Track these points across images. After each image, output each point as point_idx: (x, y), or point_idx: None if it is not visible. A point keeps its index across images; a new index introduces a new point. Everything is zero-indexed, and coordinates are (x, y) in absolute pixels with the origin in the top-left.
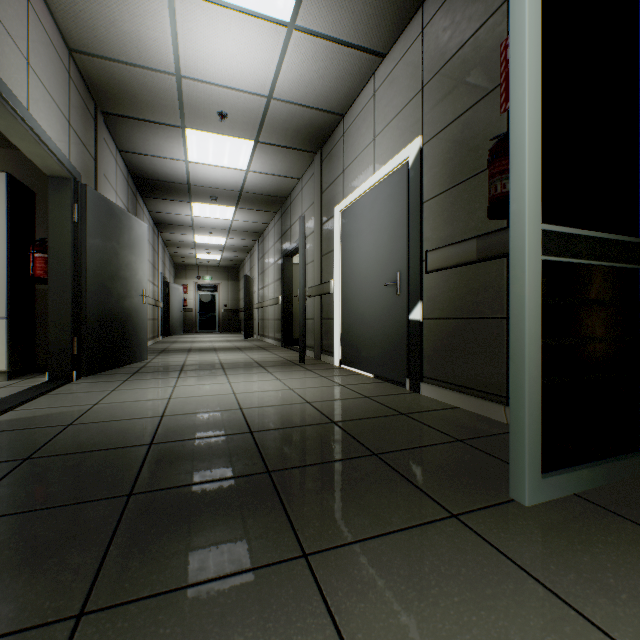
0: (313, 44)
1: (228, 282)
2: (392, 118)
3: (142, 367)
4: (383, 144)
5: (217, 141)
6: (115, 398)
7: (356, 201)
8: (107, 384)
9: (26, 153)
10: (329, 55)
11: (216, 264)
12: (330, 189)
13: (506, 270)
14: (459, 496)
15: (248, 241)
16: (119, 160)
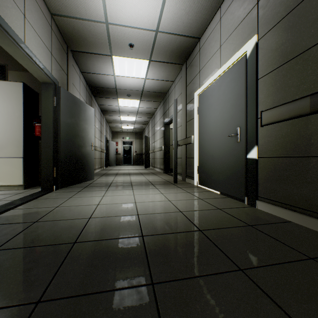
0: None
1: (137, 140)
2: (233, 30)
3: (90, 183)
4: (227, 48)
5: (129, 62)
6: (69, 203)
7: (208, 87)
8: (69, 193)
9: (27, 69)
10: None
11: (131, 131)
12: (191, 83)
13: None
14: None
15: (146, 118)
16: (81, 77)
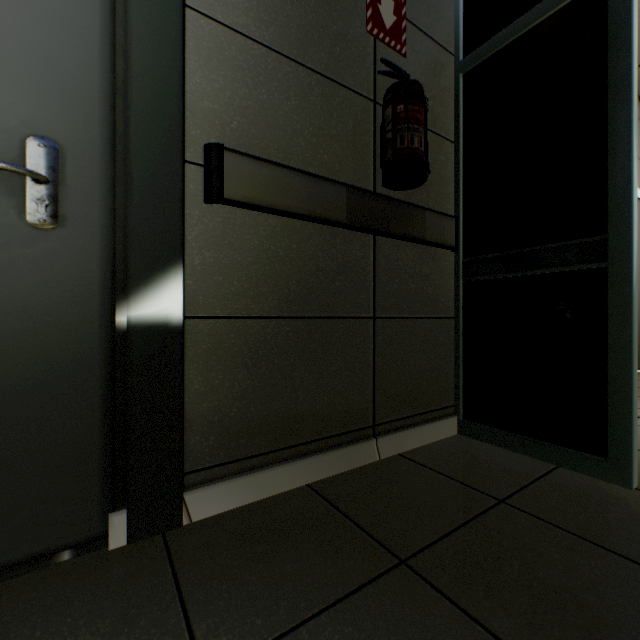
0: None
1: None
2: None
3: None
4: None
5: None
6: None
7: None
8: None
9: None
10: None
11: None
12: None
13: (373, 253)
14: None
15: None
16: None
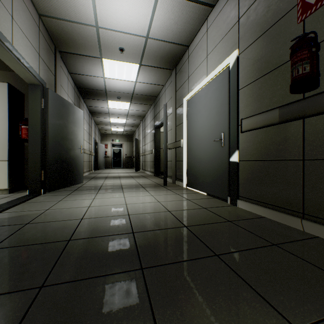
0: (171, 1)
1: (127, 142)
2: (218, 42)
3: (79, 187)
4: (212, 58)
5: (119, 65)
6: (59, 206)
7: (196, 94)
8: (58, 197)
9: (14, 70)
10: (181, 8)
11: (121, 133)
12: (180, 89)
13: (302, 128)
14: (294, 304)
15: (137, 121)
16: (69, 78)
